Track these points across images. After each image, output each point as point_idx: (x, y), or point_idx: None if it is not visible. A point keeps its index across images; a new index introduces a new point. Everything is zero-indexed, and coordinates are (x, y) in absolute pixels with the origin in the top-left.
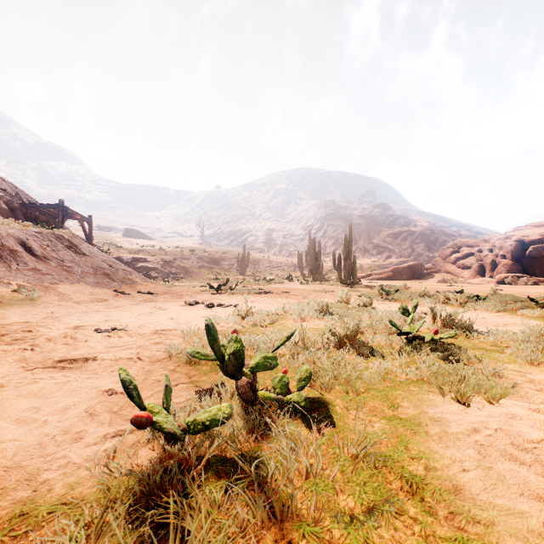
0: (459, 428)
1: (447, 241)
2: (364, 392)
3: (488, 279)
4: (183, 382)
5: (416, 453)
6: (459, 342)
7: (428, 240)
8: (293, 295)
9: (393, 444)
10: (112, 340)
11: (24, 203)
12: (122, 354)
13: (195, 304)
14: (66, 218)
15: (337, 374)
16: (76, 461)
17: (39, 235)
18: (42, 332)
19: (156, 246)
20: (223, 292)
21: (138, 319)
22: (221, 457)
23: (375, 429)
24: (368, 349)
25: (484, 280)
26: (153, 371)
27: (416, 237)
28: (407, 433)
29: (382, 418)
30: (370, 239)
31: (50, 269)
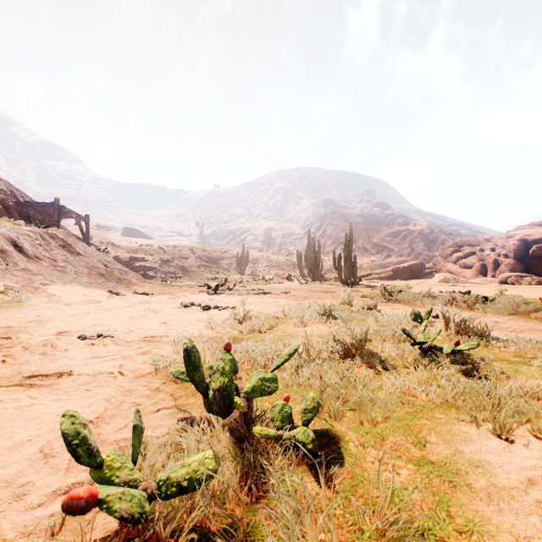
0: (510, 479)
1: (447, 240)
2: (381, 421)
3: (490, 278)
4: (166, 406)
5: (464, 523)
6: (477, 351)
7: (428, 239)
8: (293, 296)
9: (430, 505)
10: (95, 349)
11: (19, 202)
12: (103, 368)
13: (190, 306)
14: (62, 216)
15: (348, 398)
16: (7, 537)
17: (31, 234)
18: (21, 339)
19: (155, 246)
20: (220, 293)
21: (129, 323)
22: (202, 531)
23: (402, 480)
24: (379, 362)
25: (487, 280)
26: (133, 390)
27: (416, 236)
28: (445, 486)
29: (408, 462)
30: (369, 238)
31: (42, 269)
